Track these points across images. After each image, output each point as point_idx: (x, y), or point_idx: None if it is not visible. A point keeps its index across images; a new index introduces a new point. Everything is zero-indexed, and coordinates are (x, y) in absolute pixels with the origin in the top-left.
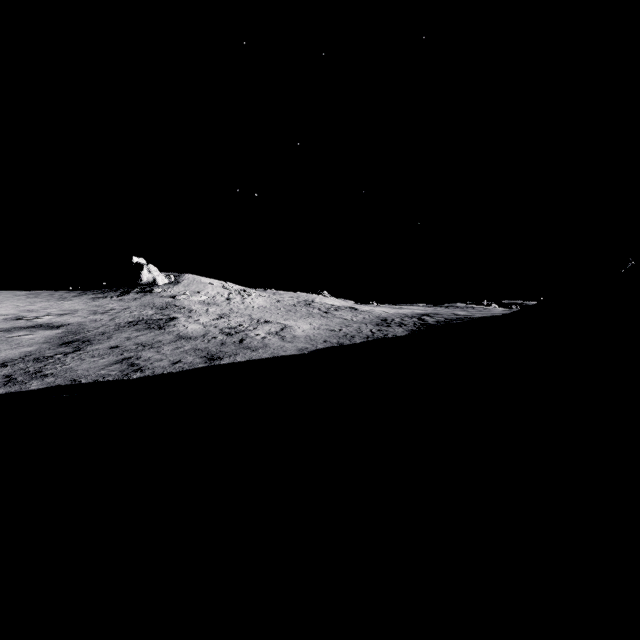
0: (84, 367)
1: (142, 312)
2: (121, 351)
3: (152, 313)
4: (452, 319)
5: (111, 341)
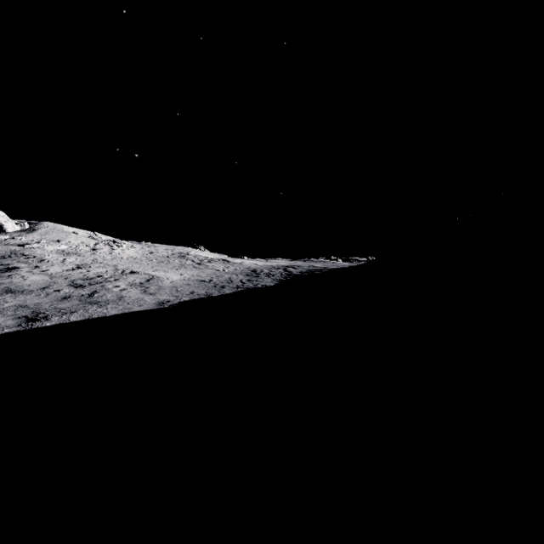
0: None
1: None
2: None
3: None
4: (313, 270)
5: None
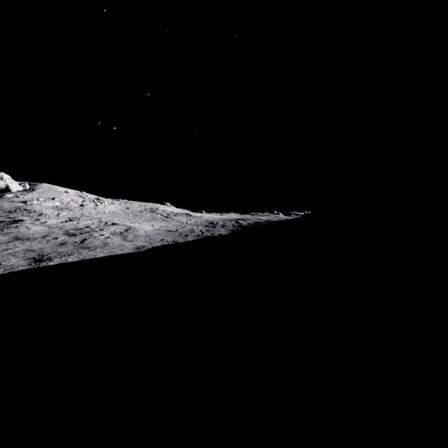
0: None
1: None
2: None
3: None
4: (259, 222)
5: None
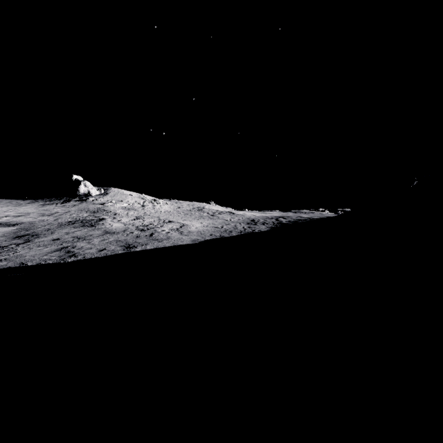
0: (31, 254)
1: (79, 214)
2: (61, 242)
3: (86, 215)
4: (299, 220)
5: (54, 235)
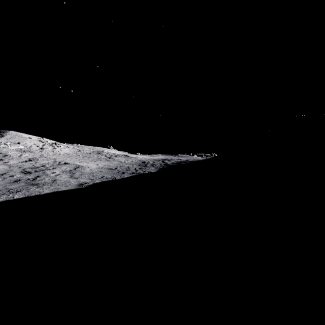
0: None
1: None
2: None
3: None
4: (180, 162)
5: None
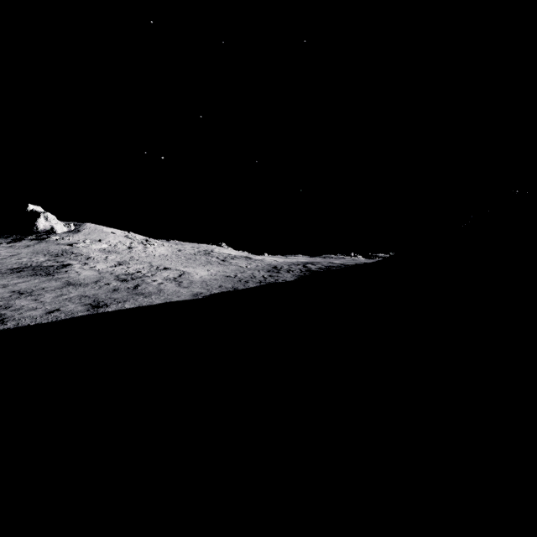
0: None
1: (32, 259)
2: None
3: (44, 260)
4: (331, 266)
5: None
